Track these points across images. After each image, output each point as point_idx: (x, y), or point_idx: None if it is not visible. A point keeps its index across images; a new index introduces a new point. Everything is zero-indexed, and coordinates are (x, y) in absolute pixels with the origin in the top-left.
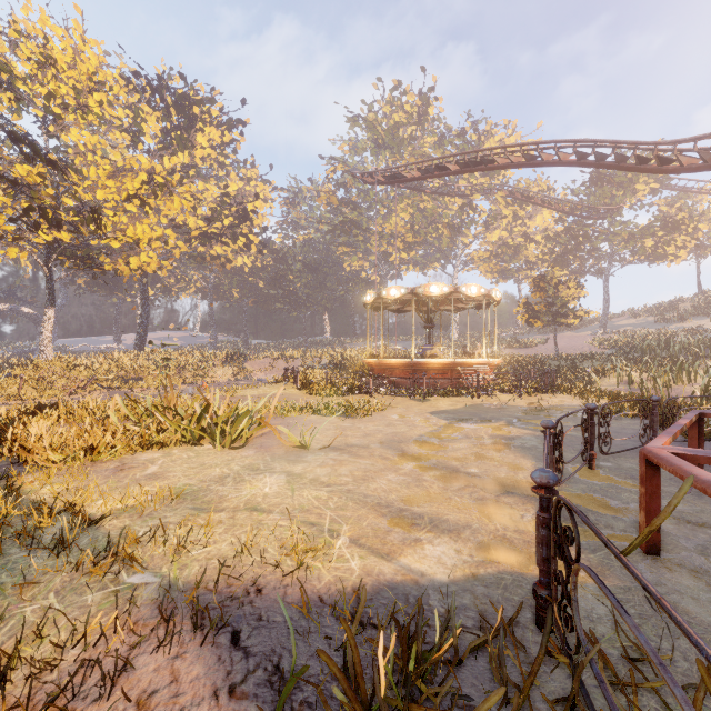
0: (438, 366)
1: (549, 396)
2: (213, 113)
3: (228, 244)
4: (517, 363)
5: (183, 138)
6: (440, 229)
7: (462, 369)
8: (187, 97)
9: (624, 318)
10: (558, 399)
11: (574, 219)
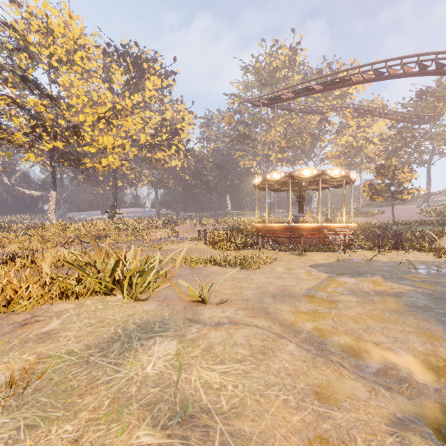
0: (308, 228)
1: (401, 252)
2: (156, 68)
3: (165, 151)
4: (365, 227)
5: (137, 83)
6: (304, 137)
7: (327, 231)
8: (139, 57)
9: (441, 195)
10: (411, 255)
11: (403, 125)
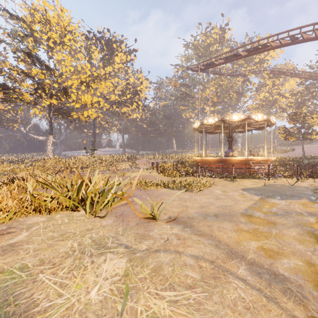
0: (237, 161)
1: (316, 179)
2: (122, 47)
3: (129, 107)
4: (281, 161)
5: (109, 59)
6: (231, 94)
7: (252, 163)
8: (110, 40)
9: None
10: None
11: (310, 82)
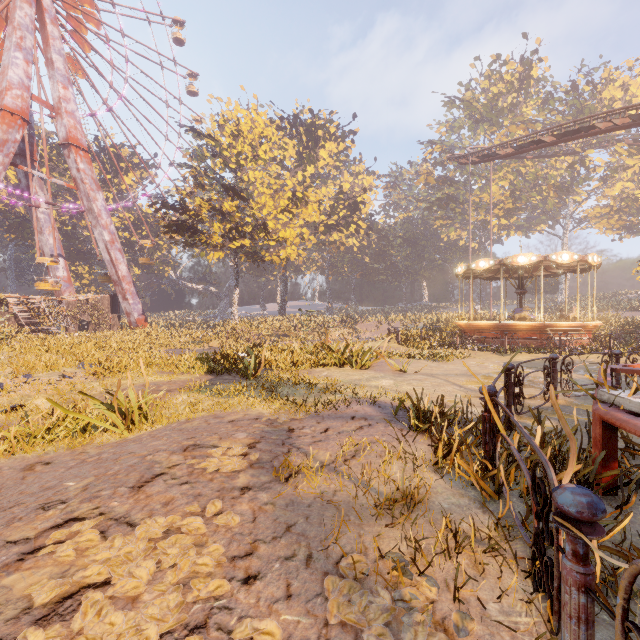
0: (526, 327)
1: None
2: (331, 131)
3: (342, 231)
4: (630, 327)
5: (311, 156)
6: (545, 191)
7: (553, 331)
8: (313, 125)
9: None
10: None
11: None
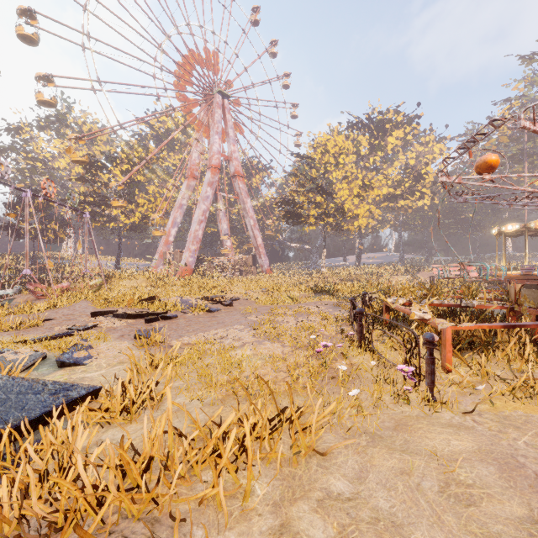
0: None
1: None
2: (398, 120)
3: (408, 198)
4: None
5: (380, 146)
6: None
7: None
8: (382, 121)
9: None
10: None
11: None
